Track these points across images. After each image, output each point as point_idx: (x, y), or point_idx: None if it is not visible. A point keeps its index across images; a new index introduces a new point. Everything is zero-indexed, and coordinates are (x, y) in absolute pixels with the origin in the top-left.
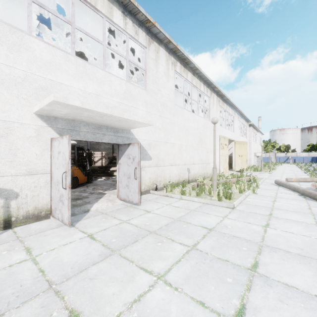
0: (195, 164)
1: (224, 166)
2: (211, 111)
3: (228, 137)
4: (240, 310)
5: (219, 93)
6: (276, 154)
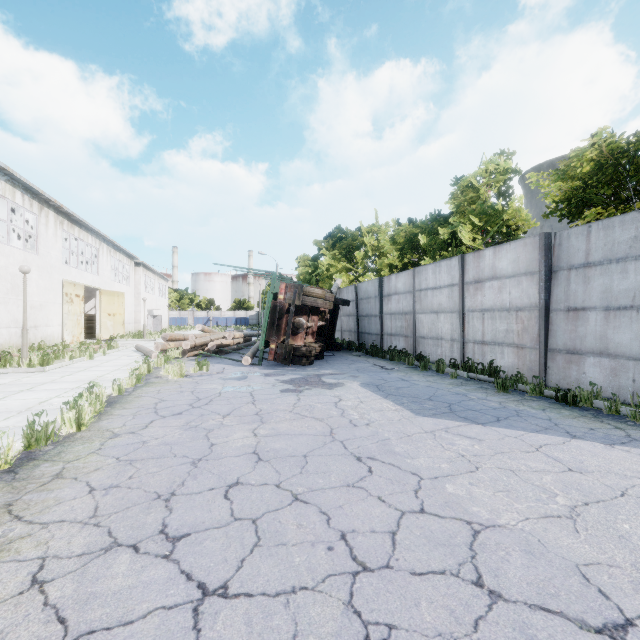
0: (2, 328)
1: (74, 331)
2: (41, 238)
3: (85, 284)
4: (2, 398)
5: (61, 209)
6: (188, 313)
